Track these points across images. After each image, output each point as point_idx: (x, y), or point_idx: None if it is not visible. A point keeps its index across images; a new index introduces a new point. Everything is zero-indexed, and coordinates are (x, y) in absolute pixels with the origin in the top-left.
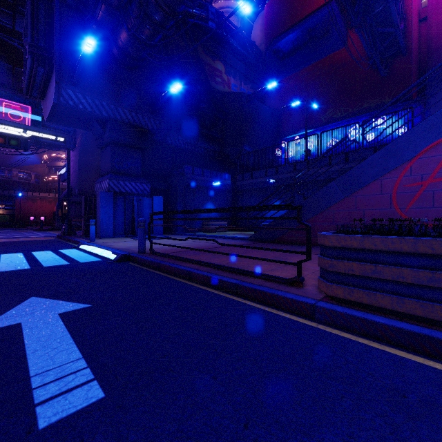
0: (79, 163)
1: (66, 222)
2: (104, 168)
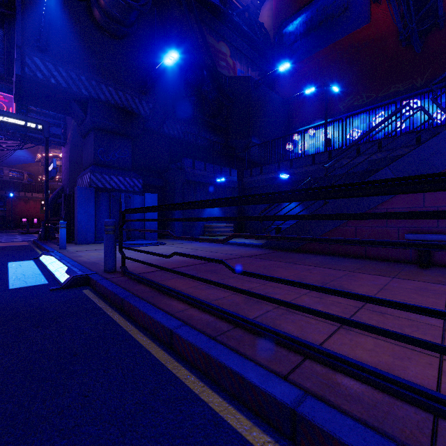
0: (70, 159)
1: (43, 225)
2: (87, 159)
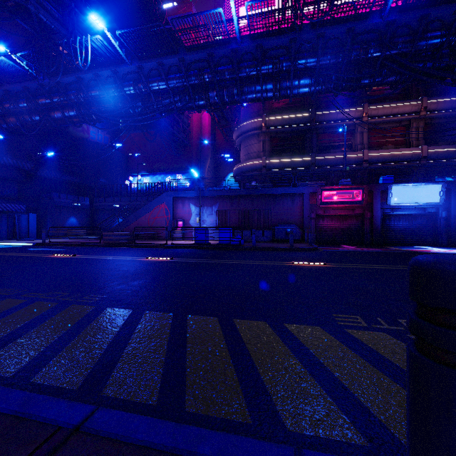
0: None
1: None
2: None
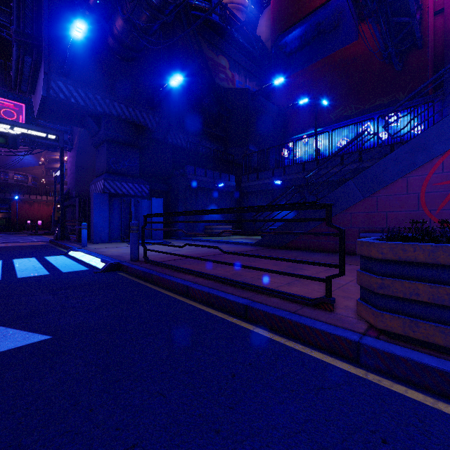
0: (76, 164)
1: (59, 226)
2: (99, 167)
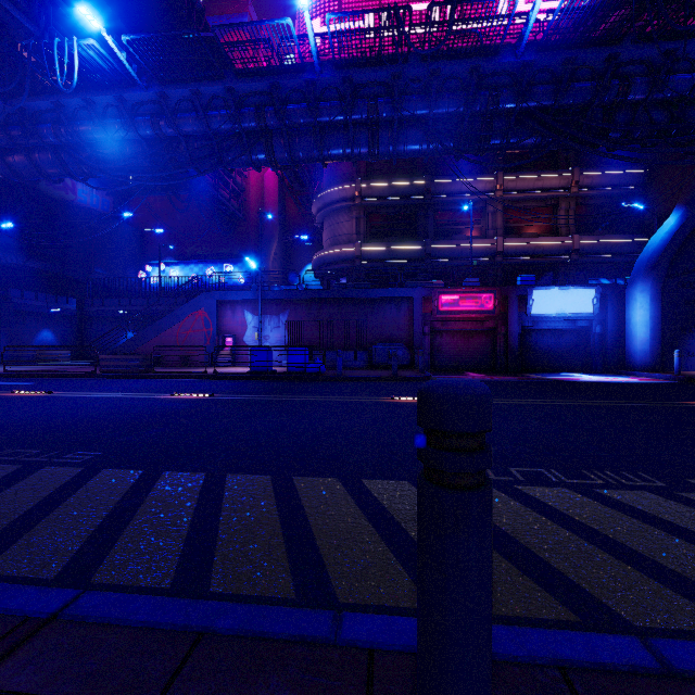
0: None
1: None
2: None
